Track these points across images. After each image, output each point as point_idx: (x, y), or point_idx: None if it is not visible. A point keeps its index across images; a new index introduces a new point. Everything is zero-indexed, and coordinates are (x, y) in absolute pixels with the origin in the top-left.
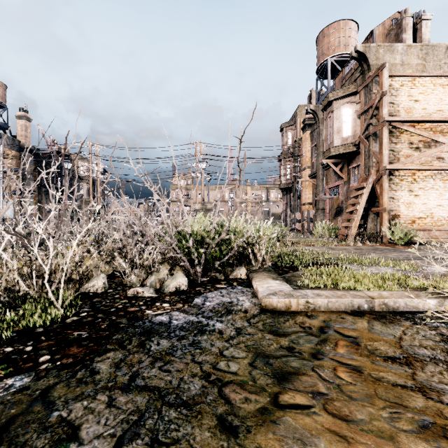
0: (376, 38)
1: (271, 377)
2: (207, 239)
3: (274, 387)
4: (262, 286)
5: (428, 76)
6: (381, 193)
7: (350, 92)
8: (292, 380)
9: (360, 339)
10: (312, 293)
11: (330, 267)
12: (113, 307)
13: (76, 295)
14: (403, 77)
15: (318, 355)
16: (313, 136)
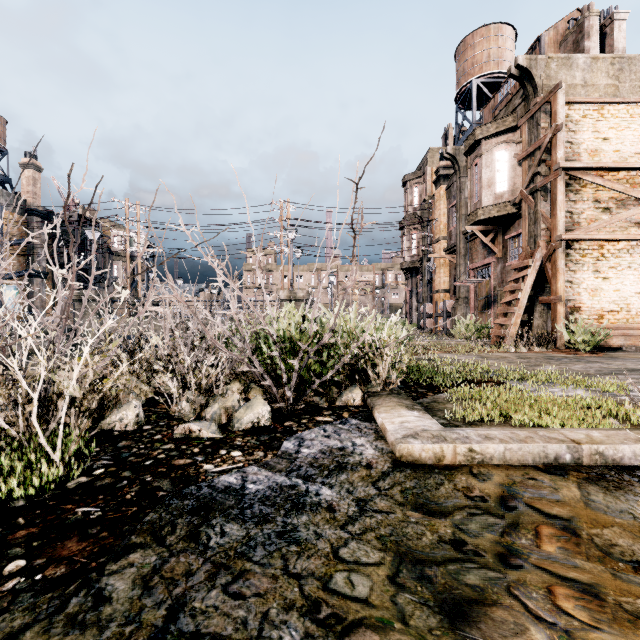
0: (546, 47)
1: (436, 611)
2: (302, 345)
3: (444, 636)
4: (393, 421)
5: (622, 103)
6: (555, 275)
7: (507, 127)
8: (475, 618)
9: (576, 523)
10: (477, 435)
11: (491, 388)
12: (149, 458)
13: (92, 436)
14: (586, 104)
15: (512, 559)
16: (450, 193)
